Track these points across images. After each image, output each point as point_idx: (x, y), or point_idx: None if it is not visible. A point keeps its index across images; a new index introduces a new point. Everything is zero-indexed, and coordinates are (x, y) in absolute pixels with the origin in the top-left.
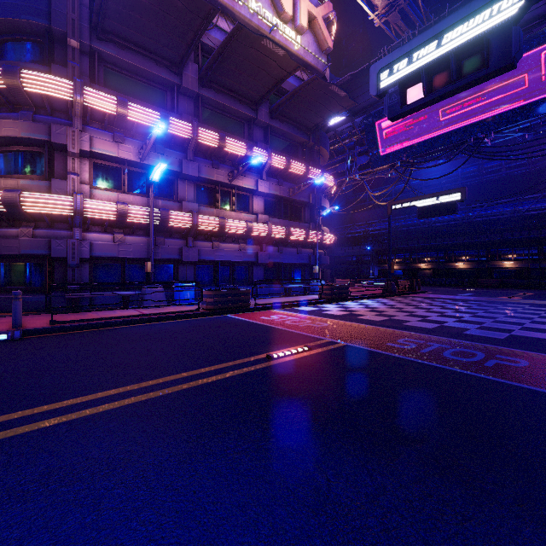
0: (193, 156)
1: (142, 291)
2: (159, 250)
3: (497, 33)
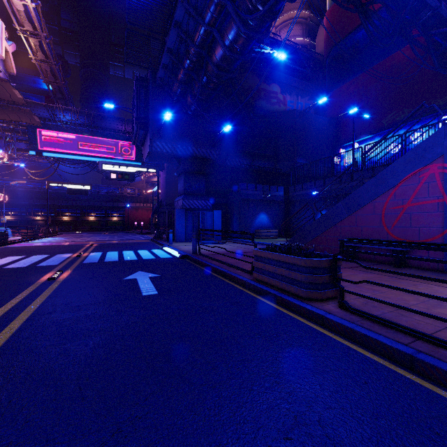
0: None
1: None
2: None
3: (132, 174)
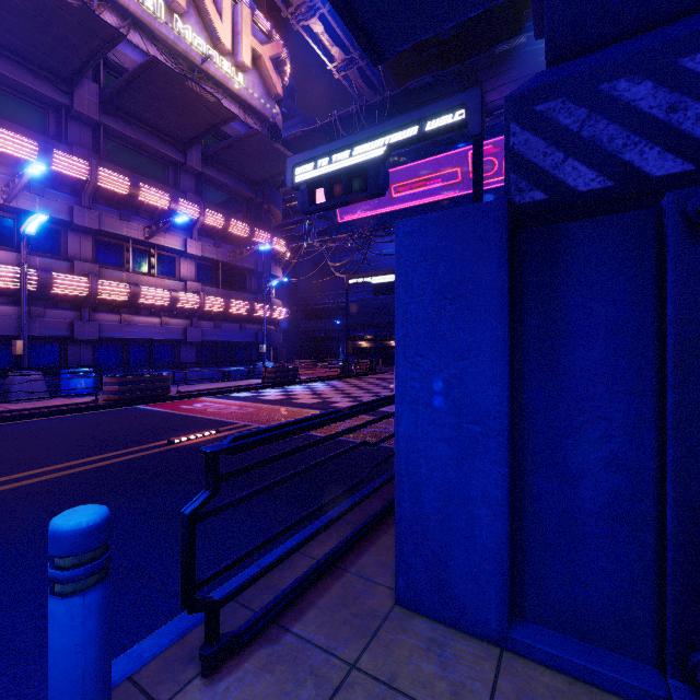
0: (91, 203)
1: (8, 380)
2: (37, 324)
3: (372, 166)
